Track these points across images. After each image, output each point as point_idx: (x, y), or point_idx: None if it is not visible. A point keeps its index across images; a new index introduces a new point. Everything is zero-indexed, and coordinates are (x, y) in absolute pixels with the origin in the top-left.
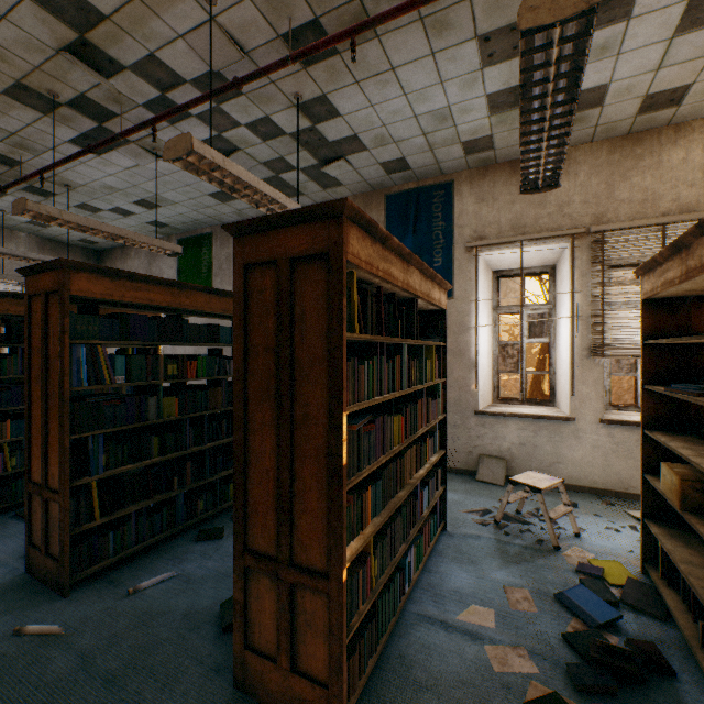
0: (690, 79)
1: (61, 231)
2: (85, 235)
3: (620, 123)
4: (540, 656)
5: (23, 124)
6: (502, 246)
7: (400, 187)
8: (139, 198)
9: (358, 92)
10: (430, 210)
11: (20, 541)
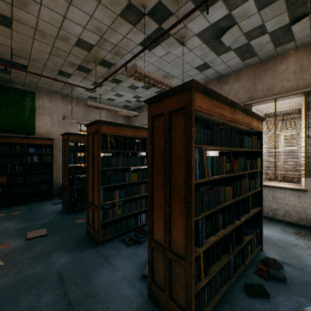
0: None
1: (117, 102)
2: (126, 103)
3: None
4: None
5: (122, 37)
6: None
7: None
8: None
9: None
10: None
11: (132, 263)
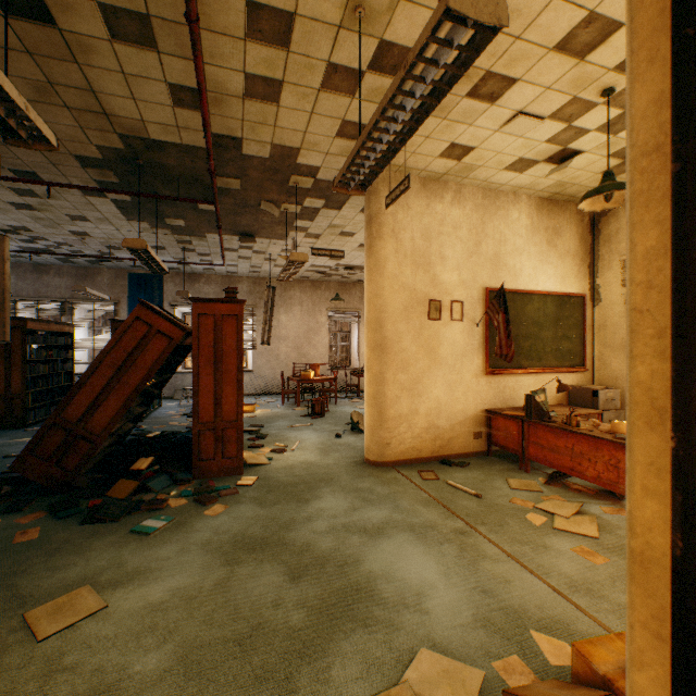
0: (237, 271)
1: None
2: None
3: (223, 273)
4: (185, 413)
5: None
6: (185, 306)
7: (138, 271)
8: None
9: (128, 255)
10: (153, 285)
11: None
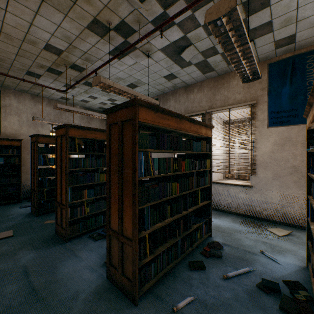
0: None
1: (92, 104)
2: (101, 105)
3: None
4: None
5: (91, 46)
6: None
7: (279, 57)
8: (129, 83)
9: None
10: (304, 68)
11: (97, 254)
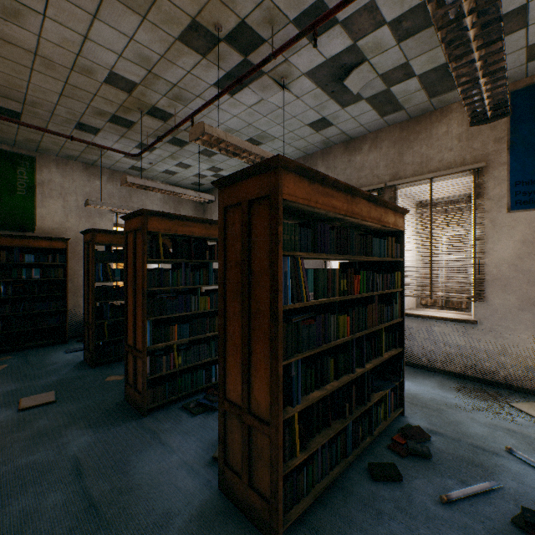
0: None
1: (182, 177)
2: (197, 179)
3: None
4: None
5: (184, 73)
6: None
7: (533, 78)
8: (247, 138)
9: None
10: None
11: (197, 442)
